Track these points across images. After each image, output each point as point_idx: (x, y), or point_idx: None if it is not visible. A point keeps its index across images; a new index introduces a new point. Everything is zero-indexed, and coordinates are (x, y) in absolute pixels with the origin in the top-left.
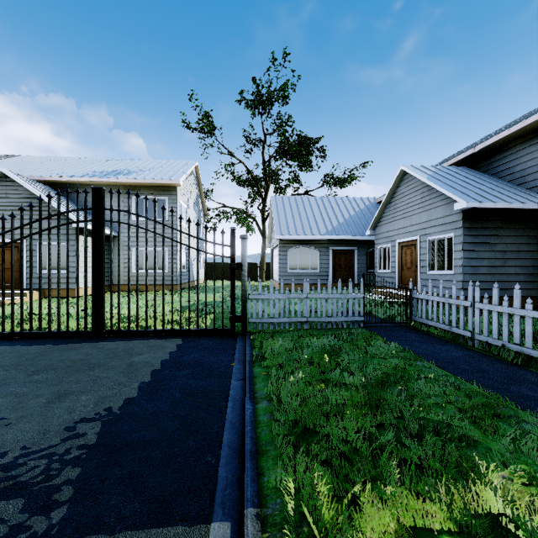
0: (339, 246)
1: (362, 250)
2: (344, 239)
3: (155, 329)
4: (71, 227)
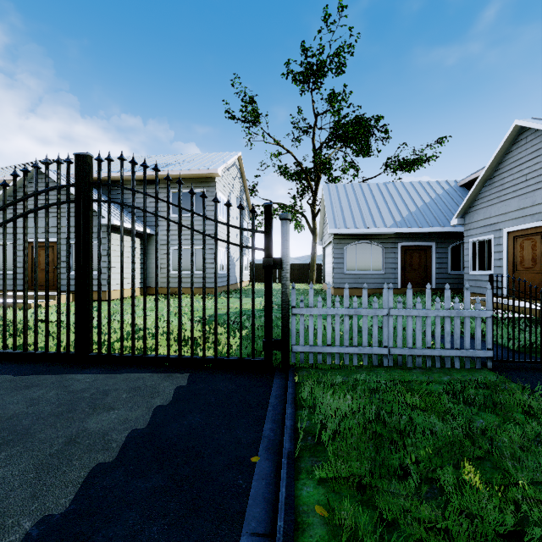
0: (410, 241)
1: (442, 246)
2: (417, 233)
3: (157, 354)
4: (102, 224)
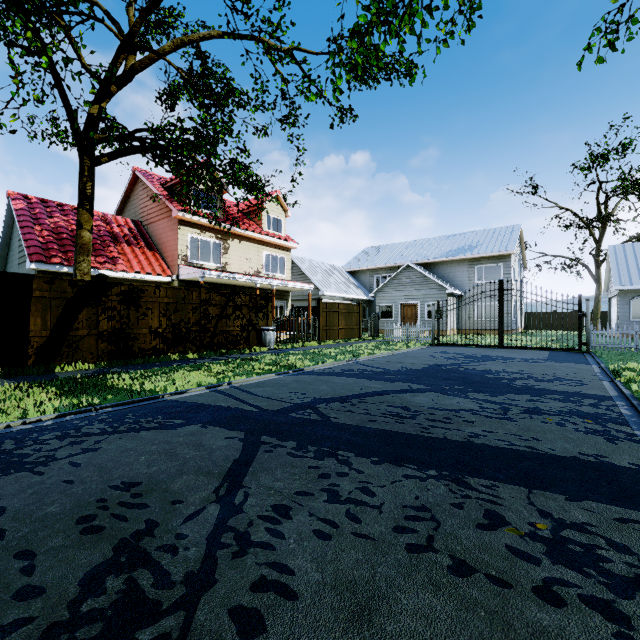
0: None
1: None
2: None
3: (531, 346)
4: (445, 292)
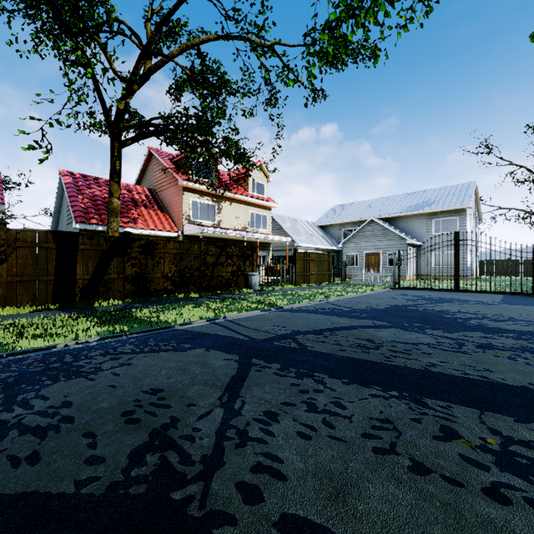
0: None
1: None
2: None
3: (486, 290)
4: (405, 243)
